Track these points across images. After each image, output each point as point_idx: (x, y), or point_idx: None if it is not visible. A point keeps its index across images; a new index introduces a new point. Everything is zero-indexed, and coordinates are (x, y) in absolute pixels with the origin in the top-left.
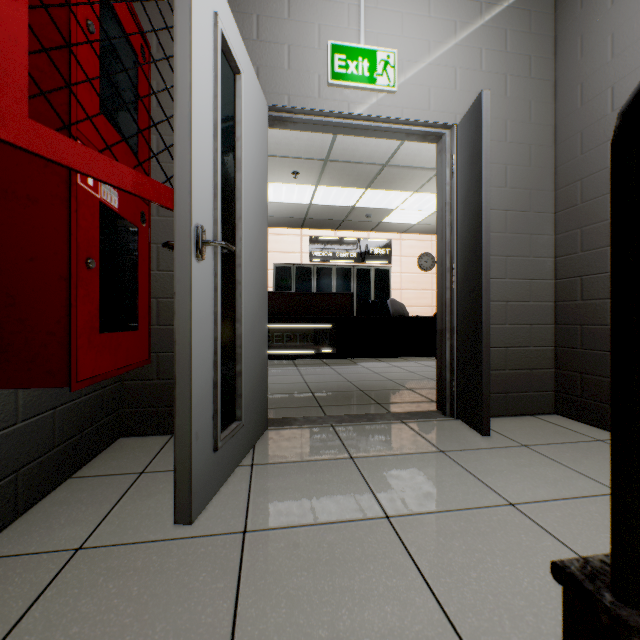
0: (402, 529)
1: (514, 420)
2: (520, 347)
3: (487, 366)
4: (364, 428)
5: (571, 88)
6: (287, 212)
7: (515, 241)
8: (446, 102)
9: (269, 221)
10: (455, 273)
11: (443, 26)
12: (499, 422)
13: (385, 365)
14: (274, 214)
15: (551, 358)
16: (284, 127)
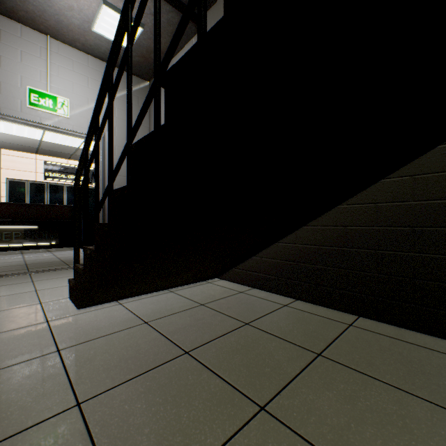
0: (40, 291)
1: None
2: None
3: None
4: (49, 273)
5: None
6: (20, 141)
7: None
8: None
9: (2, 144)
10: None
11: (96, 93)
12: None
13: None
14: (7, 141)
15: None
16: None
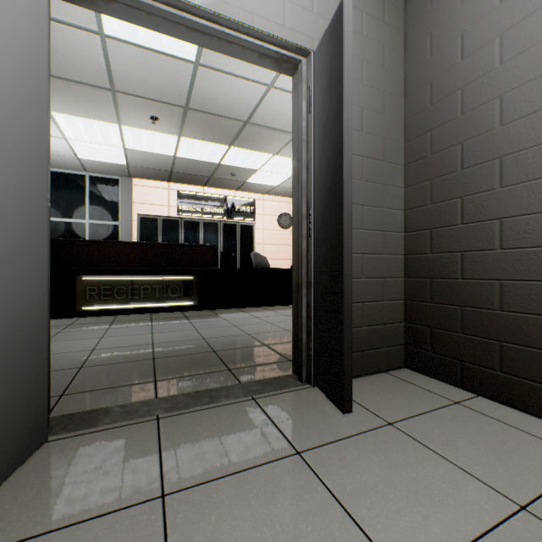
0: None
1: (371, 381)
2: (375, 301)
3: (349, 329)
4: (201, 417)
5: (421, 38)
6: (151, 163)
7: (371, 190)
8: (303, 22)
9: (133, 171)
10: (312, 220)
11: None
12: (357, 386)
13: (246, 316)
14: (137, 164)
15: (402, 311)
16: (92, 5)
